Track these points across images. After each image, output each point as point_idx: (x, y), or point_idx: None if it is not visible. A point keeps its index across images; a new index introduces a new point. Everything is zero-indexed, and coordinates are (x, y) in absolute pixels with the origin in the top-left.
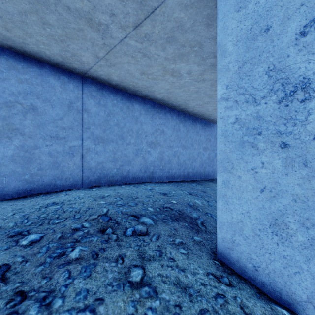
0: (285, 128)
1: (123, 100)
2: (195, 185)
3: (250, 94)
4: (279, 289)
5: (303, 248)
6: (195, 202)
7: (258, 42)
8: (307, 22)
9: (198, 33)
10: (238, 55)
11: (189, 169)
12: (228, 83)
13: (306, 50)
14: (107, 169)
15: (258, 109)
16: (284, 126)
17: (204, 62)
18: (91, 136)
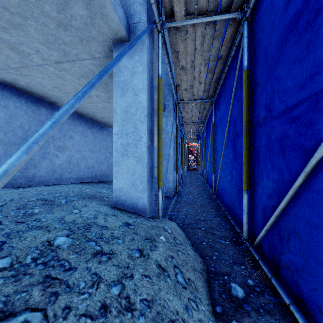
0: (137, 149)
1: (28, 103)
2: (102, 185)
3: (126, 134)
4: (135, 208)
5: (141, 191)
6: (102, 191)
7: (129, 114)
8: (142, 114)
9: (105, 78)
10: (122, 116)
11: (97, 171)
12: (118, 127)
13: (142, 124)
14: None
15: (128, 140)
16: (136, 148)
17: (109, 93)
18: None
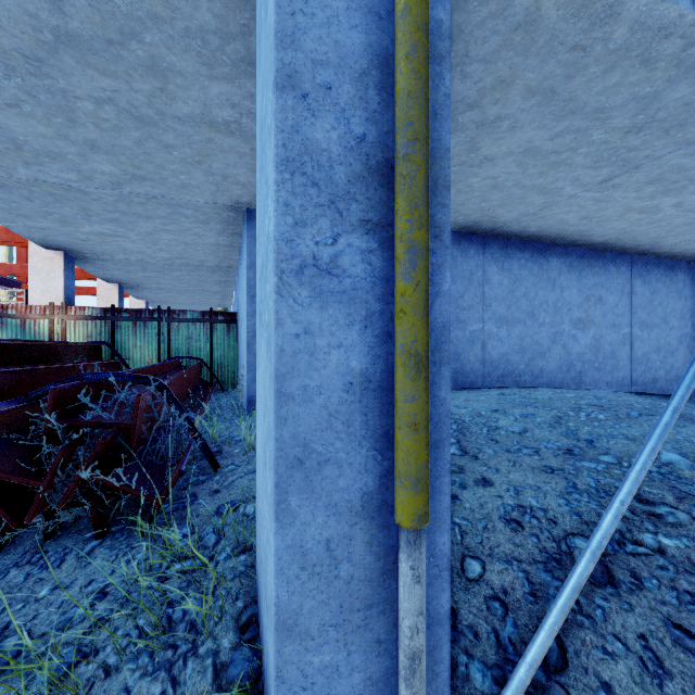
0: None
1: (534, 256)
2: None
3: None
4: None
5: None
6: None
7: None
8: None
9: None
10: None
11: (657, 371)
12: None
13: None
14: (511, 363)
15: None
16: None
17: None
18: (493, 316)
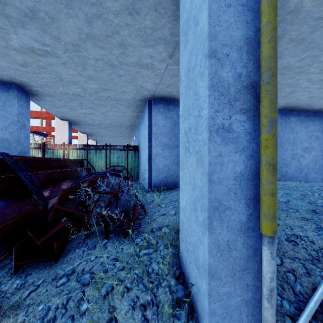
0: None
1: (282, 117)
2: None
3: None
4: None
5: None
6: None
7: None
8: None
9: None
10: None
11: None
12: None
13: None
14: None
15: None
16: None
17: None
18: None
